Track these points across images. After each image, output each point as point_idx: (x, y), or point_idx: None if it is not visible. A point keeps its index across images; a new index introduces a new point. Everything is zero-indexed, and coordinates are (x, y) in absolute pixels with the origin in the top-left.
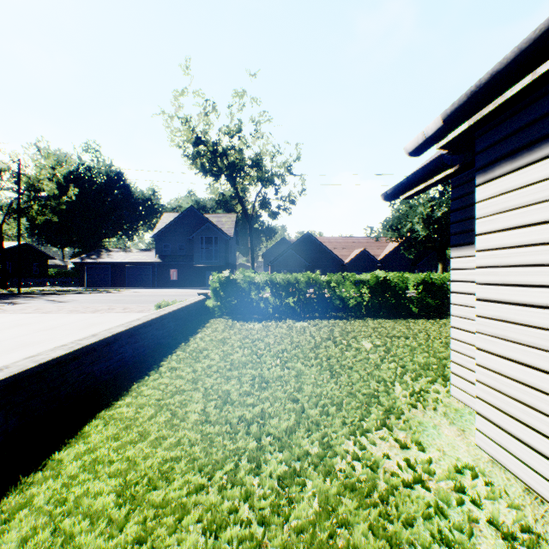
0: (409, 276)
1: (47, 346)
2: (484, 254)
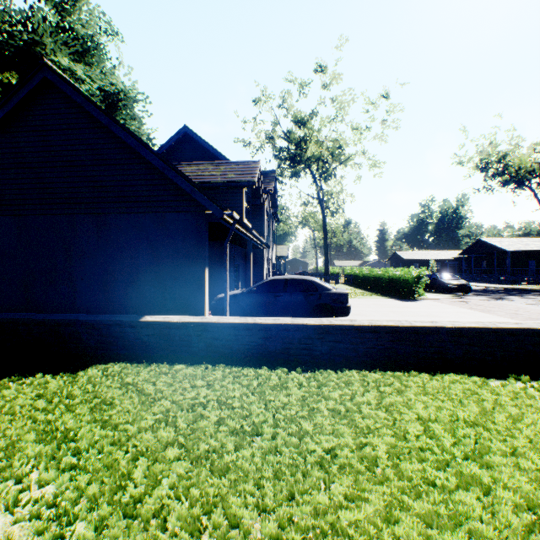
0: None
1: None
2: None
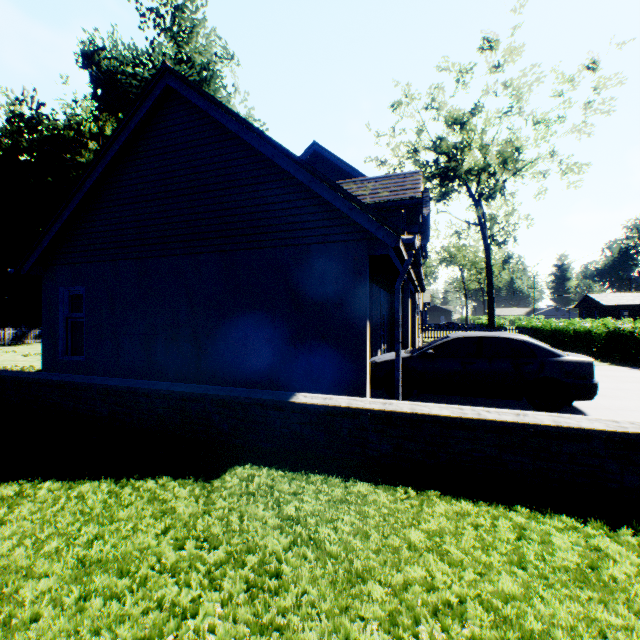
0: None
1: None
2: None
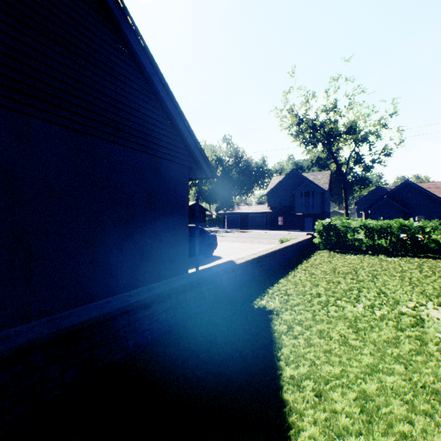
0: None
1: (237, 255)
2: None
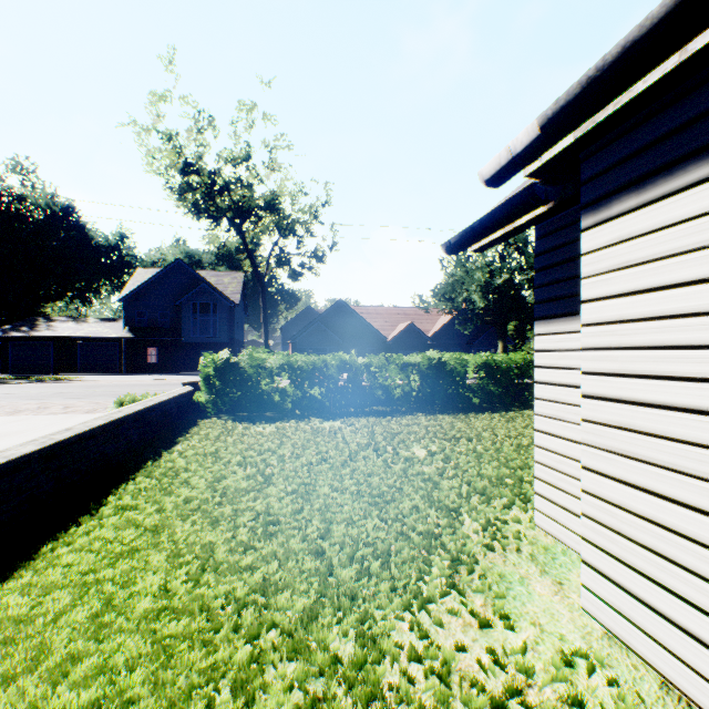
0: (469, 358)
1: None
2: (594, 330)
